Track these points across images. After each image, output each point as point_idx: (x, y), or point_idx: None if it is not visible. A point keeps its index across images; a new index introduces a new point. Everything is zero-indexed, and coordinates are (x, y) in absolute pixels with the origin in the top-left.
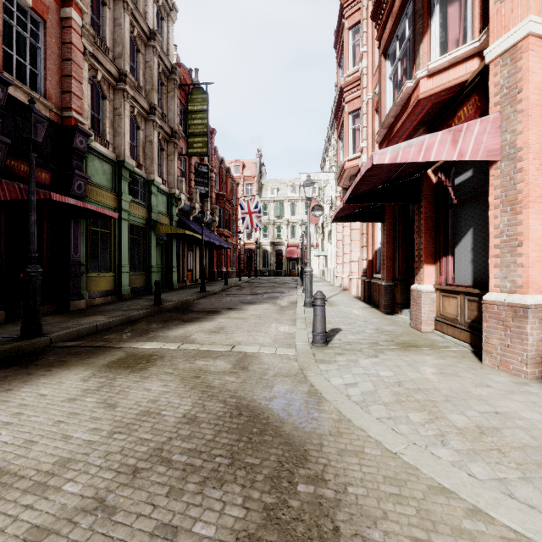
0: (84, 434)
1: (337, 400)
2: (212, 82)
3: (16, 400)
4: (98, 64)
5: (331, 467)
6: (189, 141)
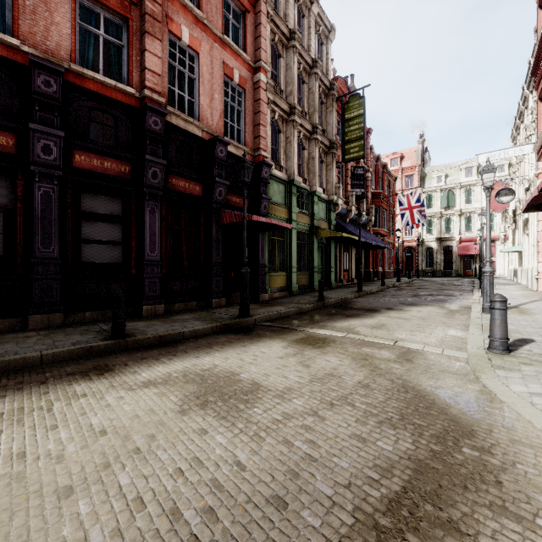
0: (294, 377)
1: (516, 403)
2: (368, 85)
3: (250, 352)
4: (276, 107)
5: (499, 447)
6: (345, 148)
